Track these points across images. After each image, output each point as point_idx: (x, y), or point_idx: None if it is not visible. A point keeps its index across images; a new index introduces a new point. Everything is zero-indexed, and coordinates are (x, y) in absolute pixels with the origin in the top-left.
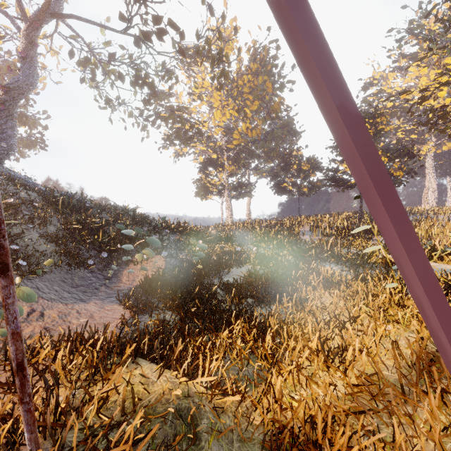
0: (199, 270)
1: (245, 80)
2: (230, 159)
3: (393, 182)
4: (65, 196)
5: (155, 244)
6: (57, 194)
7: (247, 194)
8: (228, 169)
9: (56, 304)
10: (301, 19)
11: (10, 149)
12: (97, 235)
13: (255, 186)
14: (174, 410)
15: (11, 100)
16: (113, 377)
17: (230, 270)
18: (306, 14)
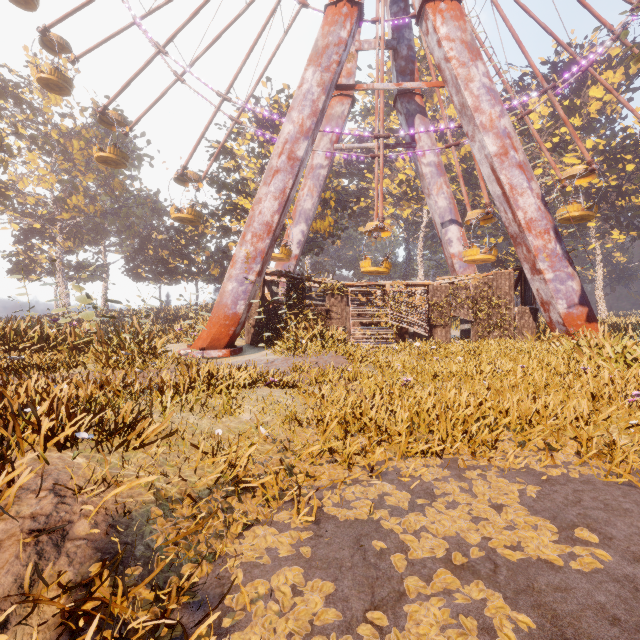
0: None
1: (77, 146)
2: (65, 232)
3: (221, 279)
4: None
5: None
6: None
7: (97, 278)
8: (63, 244)
9: None
10: None
11: None
12: None
13: (108, 268)
14: None
15: None
16: None
17: None
18: None
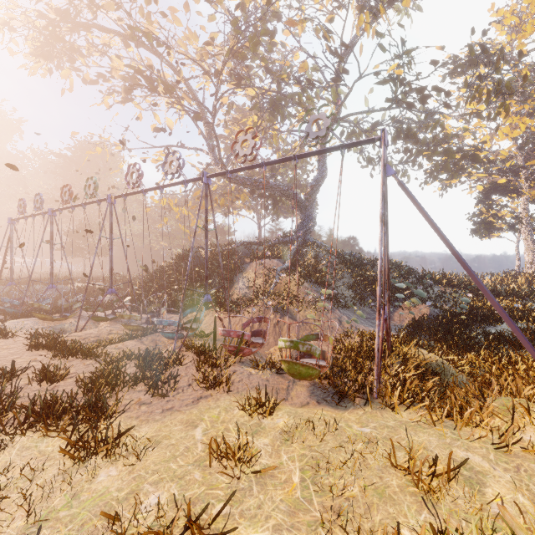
0: (462, 320)
1: None
2: (531, 179)
3: None
4: (350, 256)
5: (421, 295)
6: (346, 256)
7: None
8: (528, 194)
9: (360, 325)
10: (460, 261)
11: (314, 224)
12: (372, 285)
13: None
14: (435, 365)
15: (314, 192)
16: (409, 346)
17: (498, 325)
18: (461, 261)
